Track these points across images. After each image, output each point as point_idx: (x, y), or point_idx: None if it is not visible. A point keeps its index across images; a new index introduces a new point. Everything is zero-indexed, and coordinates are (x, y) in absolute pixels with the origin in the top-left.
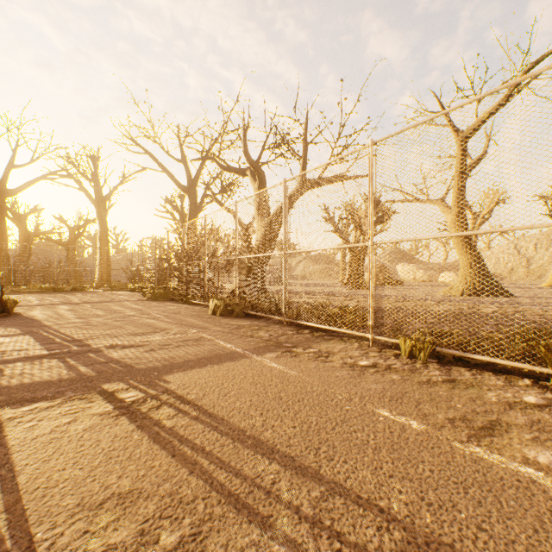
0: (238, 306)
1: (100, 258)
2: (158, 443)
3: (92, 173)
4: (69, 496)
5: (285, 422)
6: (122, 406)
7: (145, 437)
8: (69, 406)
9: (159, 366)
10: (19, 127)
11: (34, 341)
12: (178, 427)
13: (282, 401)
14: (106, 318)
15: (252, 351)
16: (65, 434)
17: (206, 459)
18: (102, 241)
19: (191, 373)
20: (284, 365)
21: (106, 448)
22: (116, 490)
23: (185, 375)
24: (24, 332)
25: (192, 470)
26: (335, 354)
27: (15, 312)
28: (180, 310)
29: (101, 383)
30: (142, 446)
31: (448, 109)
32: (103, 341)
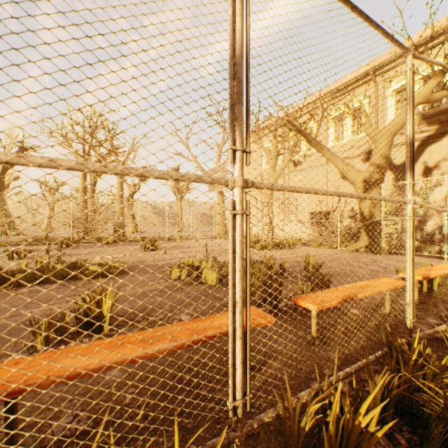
0: None
1: None
2: None
3: None
4: None
5: None
6: None
7: None
8: None
9: None
10: None
11: None
12: None
13: None
14: None
15: None
16: None
17: None
18: None
19: None
20: None
21: None
22: None
23: None
24: None
25: None
26: None
27: None
28: None
29: None
30: None
31: (9, 194)
32: None
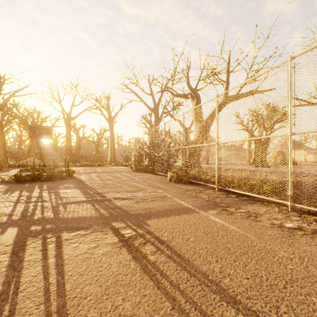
0: (185, 177)
1: (110, 149)
2: (146, 274)
3: (107, 106)
4: (92, 309)
5: (238, 272)
6: (123, 240)
7: (138, 267)
8: (95, 235)
9: (143, 213)
10: (76, 86)
11: (80, 192)
12: (158, 262)
13: (230, 251)
14: (113, 181)
15: (198, 208)
16: (92, 255)
17: (182, 297)
18: (111, 140)
19: (161, 220)
20: (224, 220)
21: (114, 271)
22: (121, 312)
23: (158, 221)
24: (76, 187)
25: (173, 306)
26: (262, 215)
27: (73, 176)
28: (151, 178)
29: (111, 221)
30: (136, 274)
31: None
32: (112, 195)
